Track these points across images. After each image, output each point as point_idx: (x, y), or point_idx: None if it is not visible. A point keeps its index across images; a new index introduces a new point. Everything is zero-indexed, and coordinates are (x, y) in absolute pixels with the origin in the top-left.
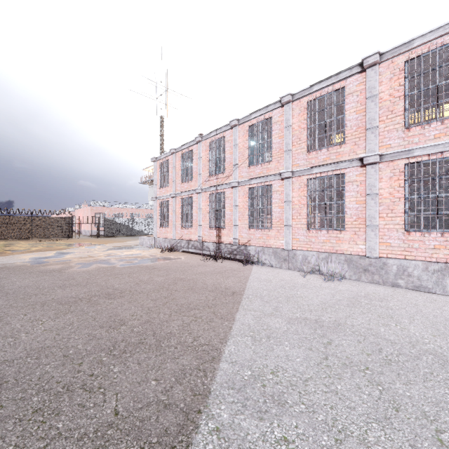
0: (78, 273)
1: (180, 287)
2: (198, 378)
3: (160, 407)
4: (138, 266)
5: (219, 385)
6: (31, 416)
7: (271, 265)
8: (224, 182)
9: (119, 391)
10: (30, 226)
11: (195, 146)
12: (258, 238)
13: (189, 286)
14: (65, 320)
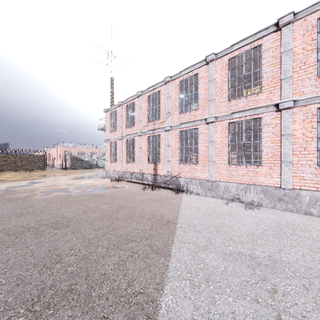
0: (38, 201)
1: (121, 215)
2: None
3: None
4: (90, 194)
5: None
6: None
7: (198, 193)
8: (159, 126)
9: None
10: (14, 161)
11: (137, 99)
12: (187, 172)
13: (129, 214)
14: (3, 255)
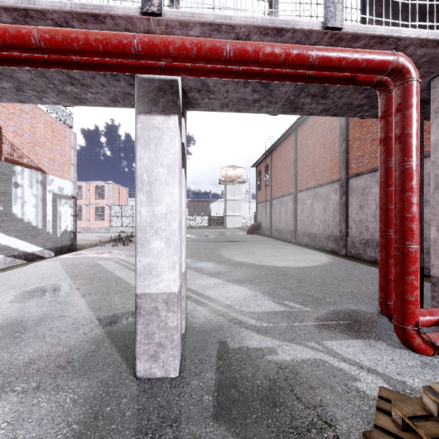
0: None
1: None
2: None
3: None
4: None
5: None
6: None
7: None
8: None
9: None
10: None
11: None
12: None
13: None
14: None
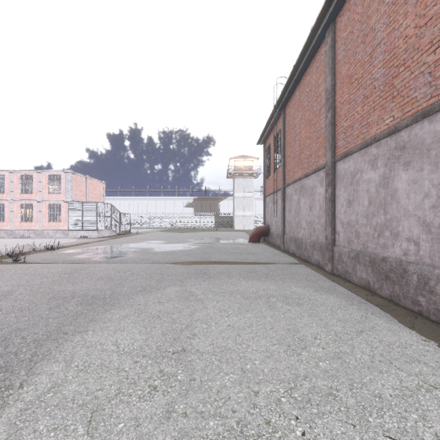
0: None
1: None
2: None
3: None
4: None
5: None
6: None
7: (4, 237)
8: None
9: None
10: None
11: None
12: None
13: None
14: None
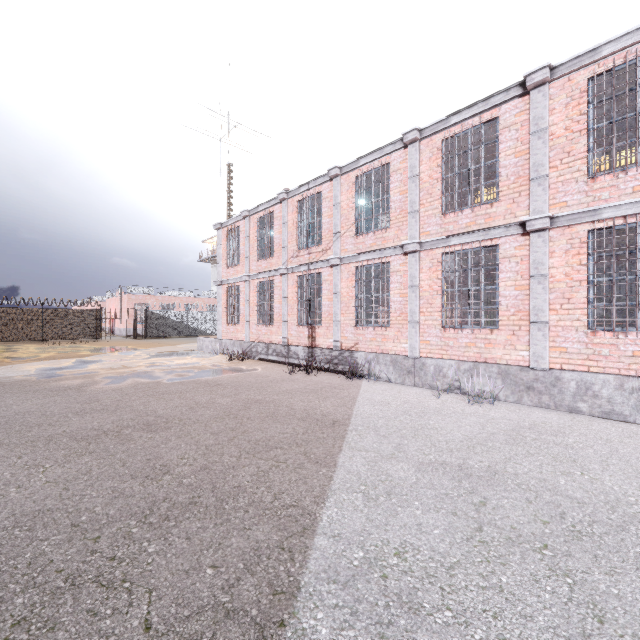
0: (106, 393)
1: (255, 413)
2: (280, 563)
3: (218, 616)
4: (194, 382)
5: (314, 576)
6: (10, 632)
7: (389, 380)
8: (319, 258)
9: (155, 586)
10: (40, 323)
11: (277, 207)
12: (370, 341)
13: (269, 412)
14: (79, 465)
